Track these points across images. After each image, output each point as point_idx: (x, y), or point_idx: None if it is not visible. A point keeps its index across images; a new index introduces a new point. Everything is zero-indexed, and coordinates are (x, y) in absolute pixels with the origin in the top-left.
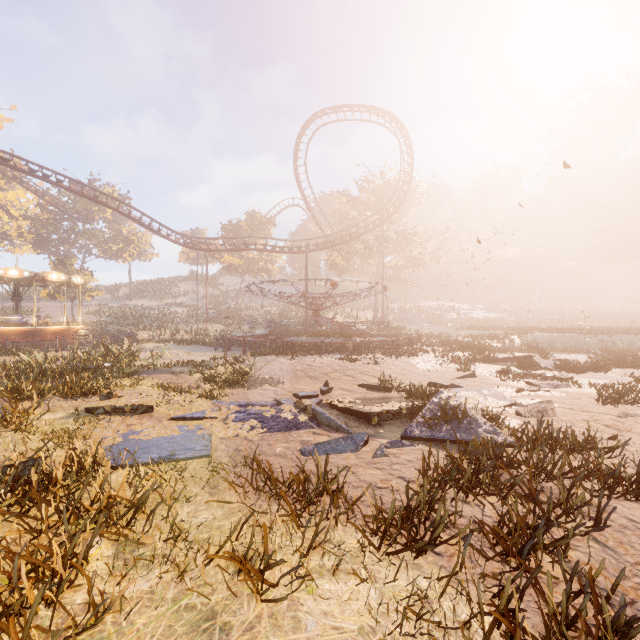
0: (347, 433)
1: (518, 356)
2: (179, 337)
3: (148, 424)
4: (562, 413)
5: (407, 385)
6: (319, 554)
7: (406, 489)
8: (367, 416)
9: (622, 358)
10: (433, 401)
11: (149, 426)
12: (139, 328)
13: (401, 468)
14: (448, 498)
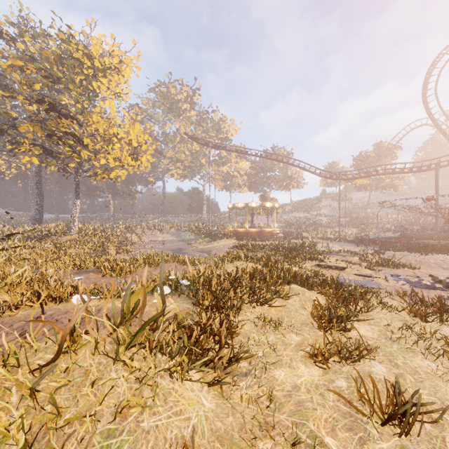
0: None
1: None
2: (327, 236)
3: (344, 274)
4: None
5: None
6: None
7: None
8: None
9: None
10: None
11: (345, 275)
12: (302, 230)
13: None
14: None
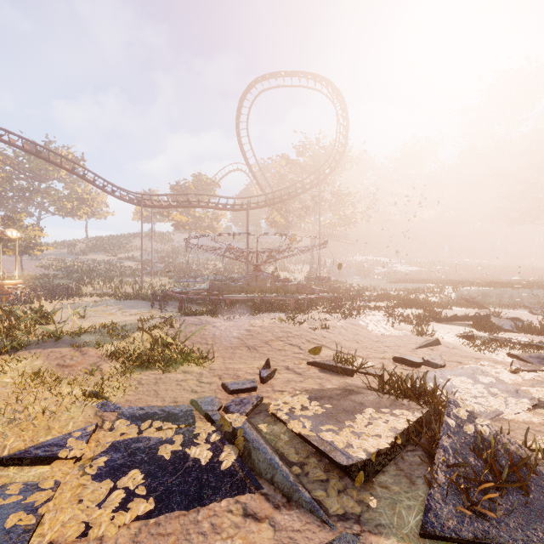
0: (308, 510)
1: (474, 316)
2: (123, 291)
3: None
4: None
5: (372, 365)
6: None
7: None
8: (344, 469)
9: None
10: (448, 425)
11: None
12: (85, 282)
13: None
14: None
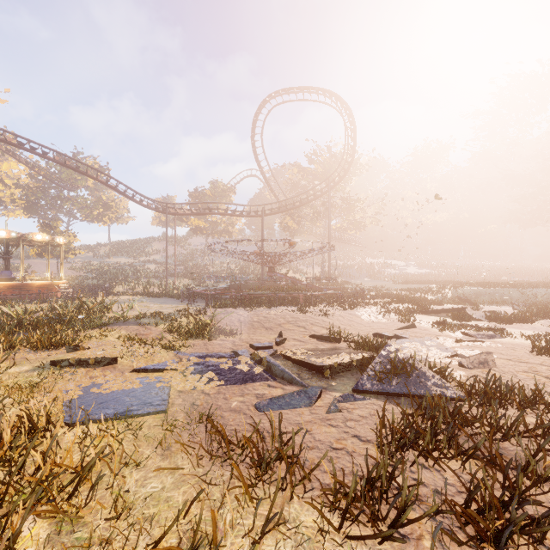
0: (300, 386)
1: (452, 308)
2: (151, 290)
3: (110, 376)
4: (502, 364)
5: (354, 336)
6: (274, 536)
7: (366, 458)
8: (319, 369)
9: (546, 310)
10: (382, 354)
11: (111, 378)
12: (116, 282)
13: (355, 425)
14: (406, 461)
